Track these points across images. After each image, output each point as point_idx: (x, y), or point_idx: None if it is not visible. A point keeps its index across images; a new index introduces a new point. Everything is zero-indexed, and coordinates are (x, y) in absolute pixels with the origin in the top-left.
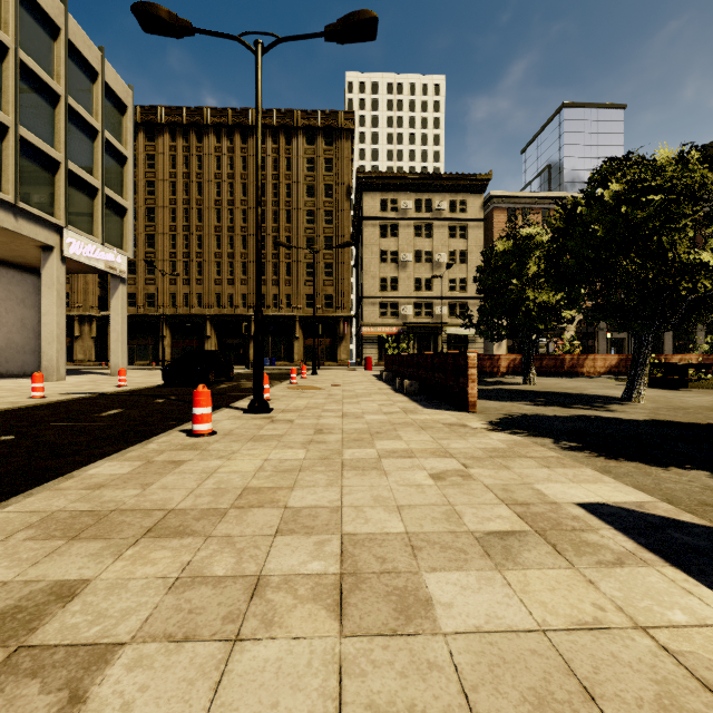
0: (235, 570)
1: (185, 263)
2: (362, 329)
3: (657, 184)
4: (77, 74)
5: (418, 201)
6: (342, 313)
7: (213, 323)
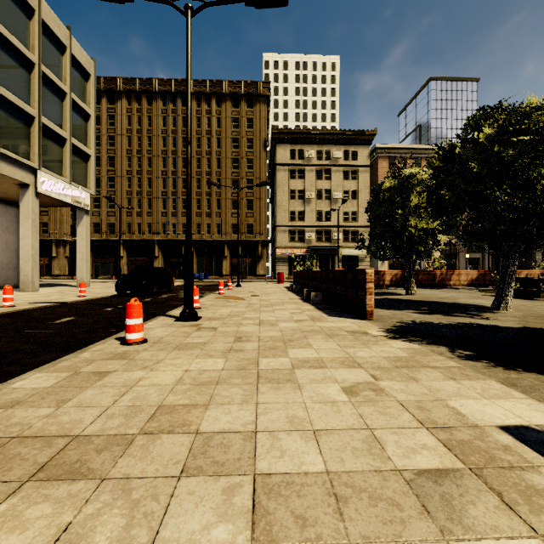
0: (120, 543)
1: (138, 199)
2: (276, 250)
3: (524, 127)
4: (49, 47)
5: (319, 151)
6: (260, 238)
7: (160, 246)
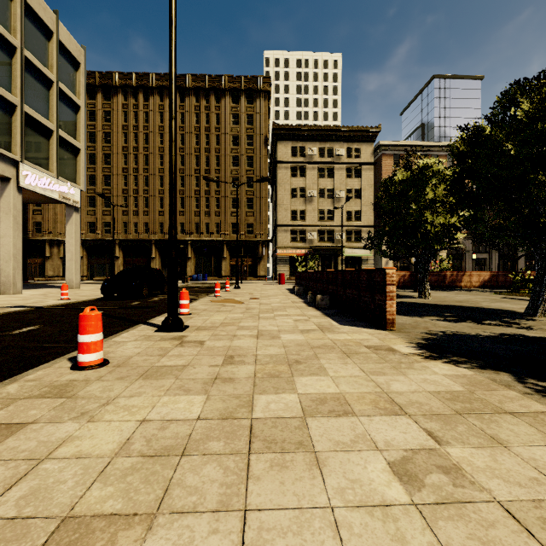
0: None
1: (135, 198)
2: (277, 251)
3: None
4: (33, 31)
5: (321, 148)
6: (261, 238)
7: (157, 246)
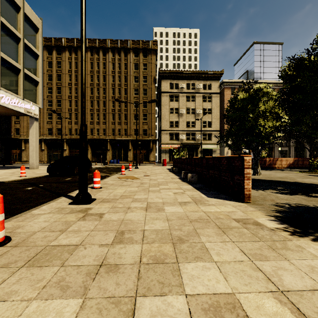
0: None
1: (76, 114)
2: (161, 145)
3: None
4: (7, 6)
5: (188, 84)
6: (151, 138)
7: (89, 143)
